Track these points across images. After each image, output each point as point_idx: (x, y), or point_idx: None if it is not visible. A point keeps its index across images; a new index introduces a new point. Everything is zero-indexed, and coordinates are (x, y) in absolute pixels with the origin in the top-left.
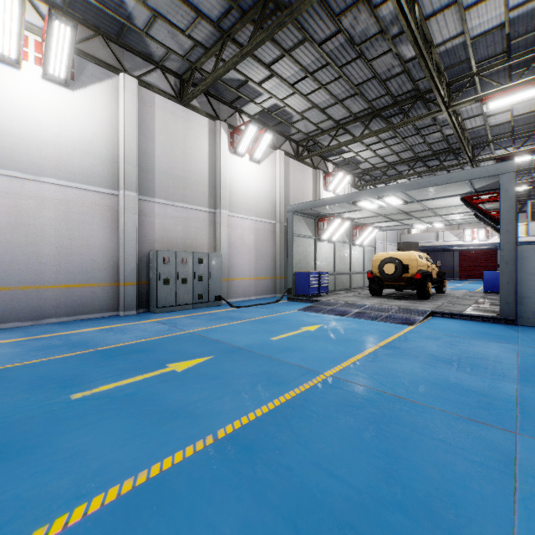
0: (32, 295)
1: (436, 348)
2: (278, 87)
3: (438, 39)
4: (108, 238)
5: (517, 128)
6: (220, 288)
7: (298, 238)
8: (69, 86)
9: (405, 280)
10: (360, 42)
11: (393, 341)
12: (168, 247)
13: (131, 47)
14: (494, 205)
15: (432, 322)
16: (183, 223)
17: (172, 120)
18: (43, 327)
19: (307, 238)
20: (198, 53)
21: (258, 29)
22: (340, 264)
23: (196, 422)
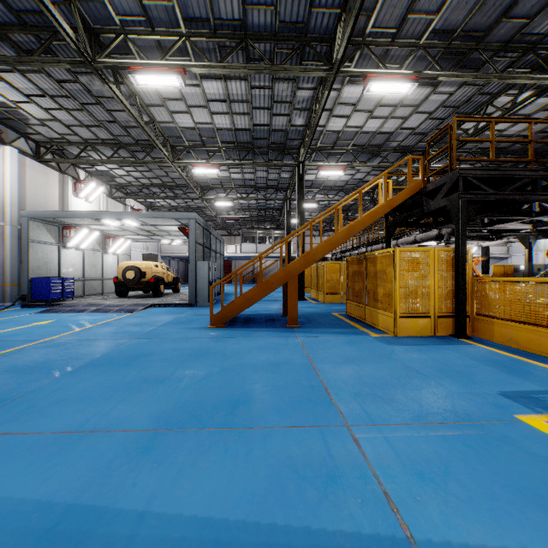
0: None
1: (135, 321)
2: (9, 90)
3: (159, 119)
4: None
5: (225, 183)
6: None
7: (37, 244)
8: None
9: (143, 283)
10: (98, 95)
11: (109, 321)
12: None
13: None
14: None
15: (149, 310)
16: None
17: None
18: None
19: (49, 245)
20: None
21: None
22: (91, 271)
23: None
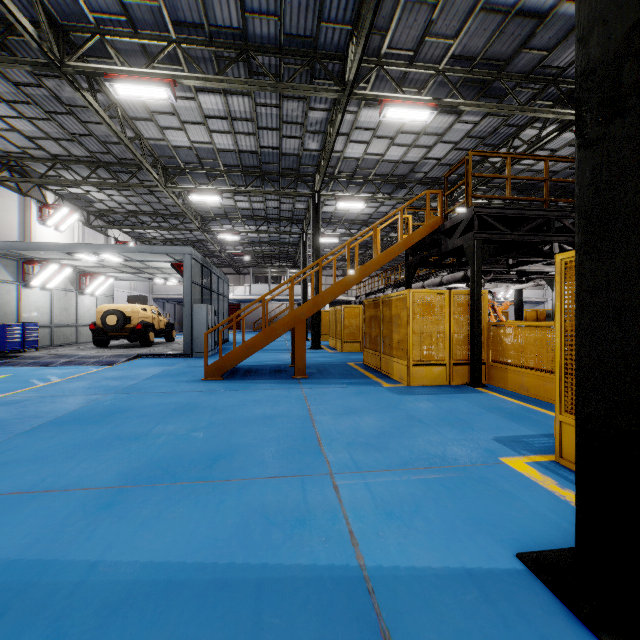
0: None
1: (114, 374)
2: None
3: (147, 135)
4: None
5: (230, 213)
6: None
7: None
8: None
9: (128, 330)
10: (70, 104)
11: (82, 375)
12: None
13: None
14: None
15: (134, 361)
16: None
17: None
18: None
19: (6, 283)
20: None
21: None
22: (62, 315)
23: None
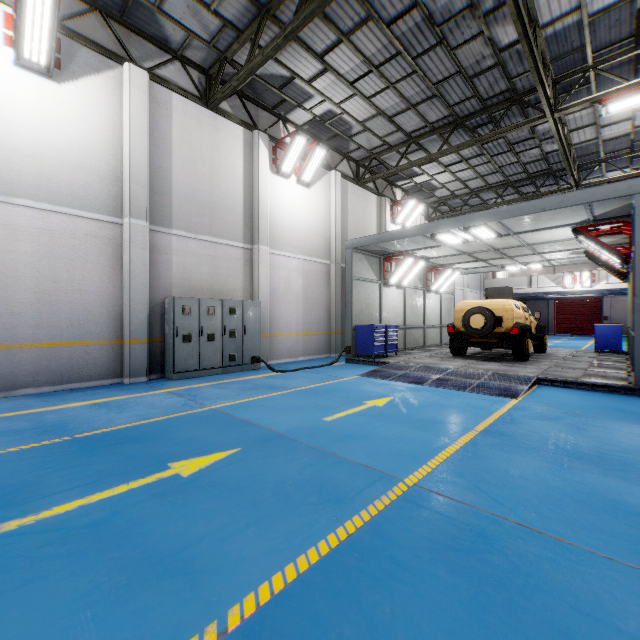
0: (0, 357)
1: (560, 434)
2: (334, 86)
3: (545, 18)
4: (108, 281)
5: (637, 143)
6: (258, 347)
7: (359, 282)
8: (54, 77)
9: (497, 336)
10: (442, 22)
11: (495, 423)
12: (190, 294)
13: (140, 29)
14: (612, 239)
15: (541, 393)
16: (210, 262)
17: (195, 128)
18: (14, 400)
19: (370, 283)
20: (228, 38)
21: (307, 0)
22: (412, 316)
23: (193, 587)
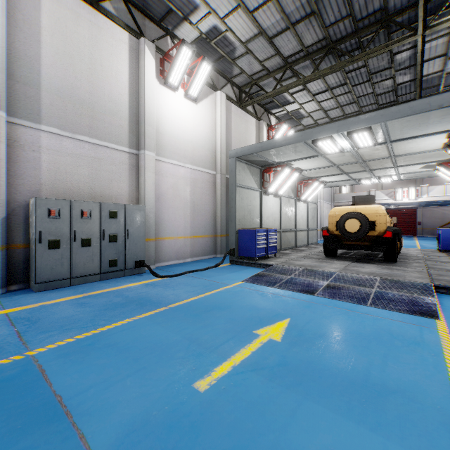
0: None
1: None
2: None
3: None
4: None
5: None
6: (142, 251)
7: (242, 190)
8: None
9: (369, 239)
10: None
11: None
12: (64, 196)
13: None
14: None
15: None
16: (90, 164)
17: (71, 21)
18: None
19: (252, 190)
20: None
21: None
22: (286, 221)
23: None
